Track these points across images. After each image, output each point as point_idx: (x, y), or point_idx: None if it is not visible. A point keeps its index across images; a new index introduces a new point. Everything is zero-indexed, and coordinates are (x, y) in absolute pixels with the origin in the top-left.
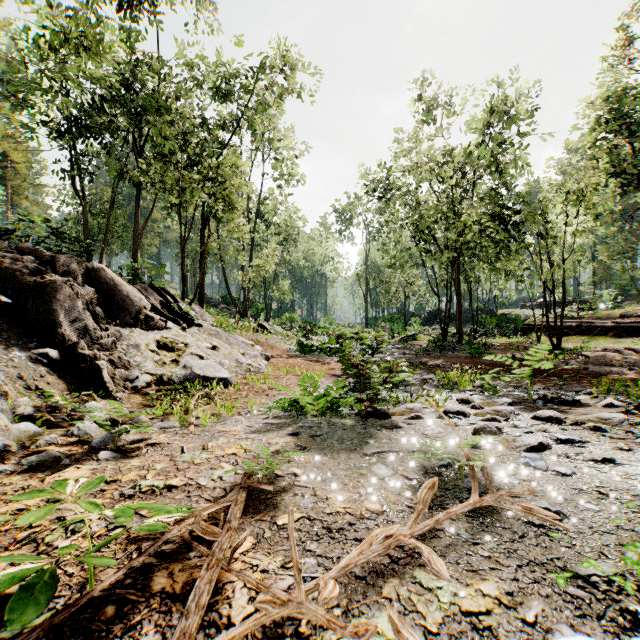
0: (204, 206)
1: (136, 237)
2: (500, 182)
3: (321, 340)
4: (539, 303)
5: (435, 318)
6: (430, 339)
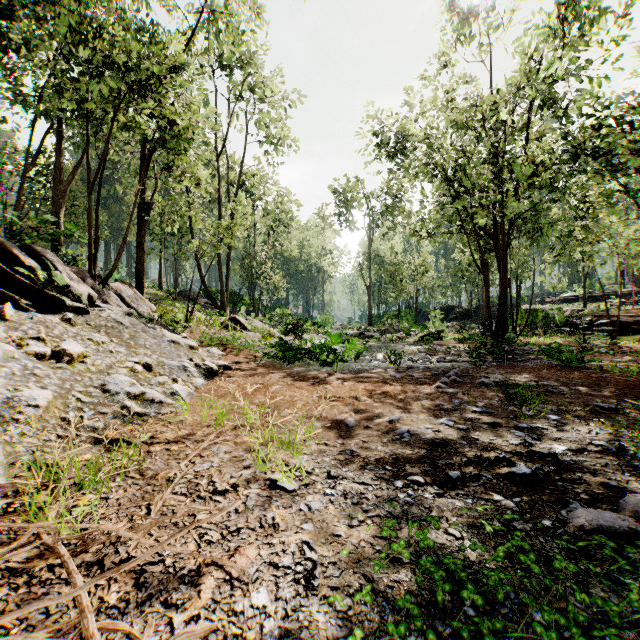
0: (145, 145)
1: (57, 196)
2: (536, 146)
3: (316, 339)
4: (563, 298)
5: (447, 315)
6: (459, 338)
